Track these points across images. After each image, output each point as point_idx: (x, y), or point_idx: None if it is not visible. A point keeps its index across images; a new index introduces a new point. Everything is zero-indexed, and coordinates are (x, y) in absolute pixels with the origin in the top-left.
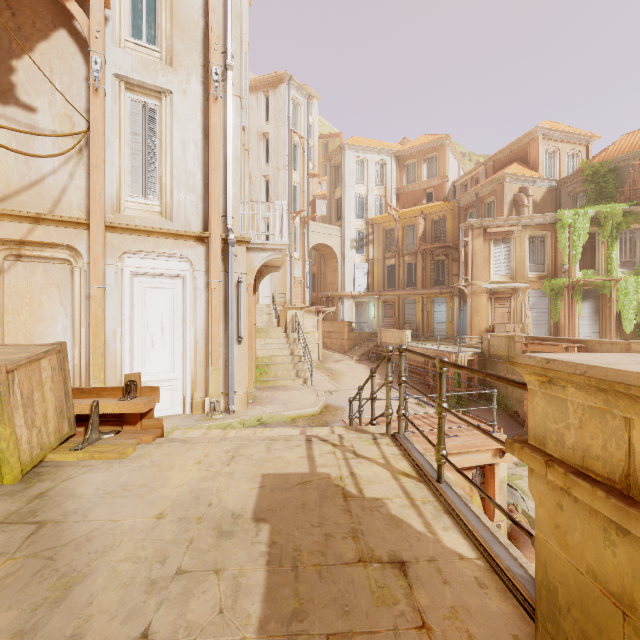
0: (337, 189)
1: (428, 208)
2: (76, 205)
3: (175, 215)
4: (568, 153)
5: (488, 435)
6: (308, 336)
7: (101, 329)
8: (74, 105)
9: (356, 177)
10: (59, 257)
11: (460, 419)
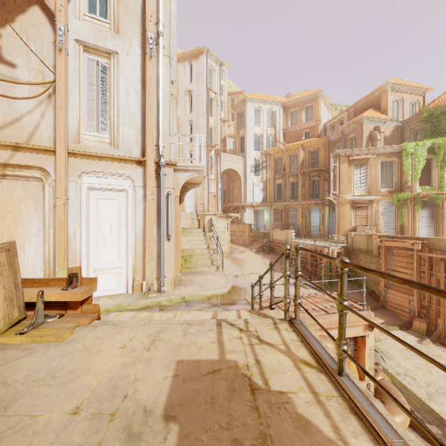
0: (241, 130)
1: (306, 142)
2: (46, 137)
3: (120, 145)
4: (410, 101)
5: (406, 345)
6: (220, 234)
7: (64, 230)
8: (45, 62)
9: (254, 121)
10: (34, 176)
11: (367, 321)
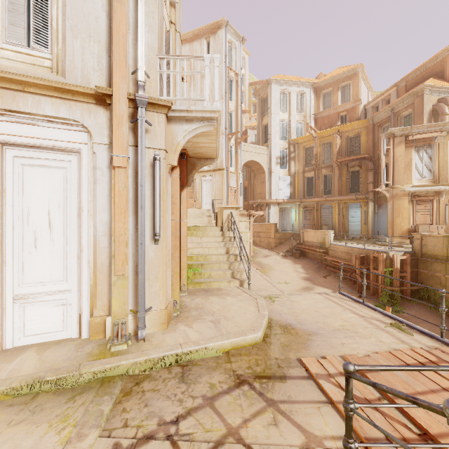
0: (264, 117)
1: (344, 127)
2: None
3: (68, 68)
4: None
5: None
6: (241, 235)
7: None
8: None
9: (280, 106)
10: None
11: None
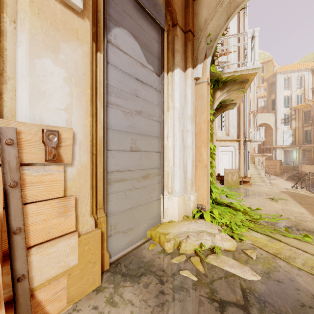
0: (272, 95)
1: None
2: None
3: (230, 135)
4: None
5: None
6: None
7: (215, 165)
8: None
9: (284, 87)
10: None
11: None
